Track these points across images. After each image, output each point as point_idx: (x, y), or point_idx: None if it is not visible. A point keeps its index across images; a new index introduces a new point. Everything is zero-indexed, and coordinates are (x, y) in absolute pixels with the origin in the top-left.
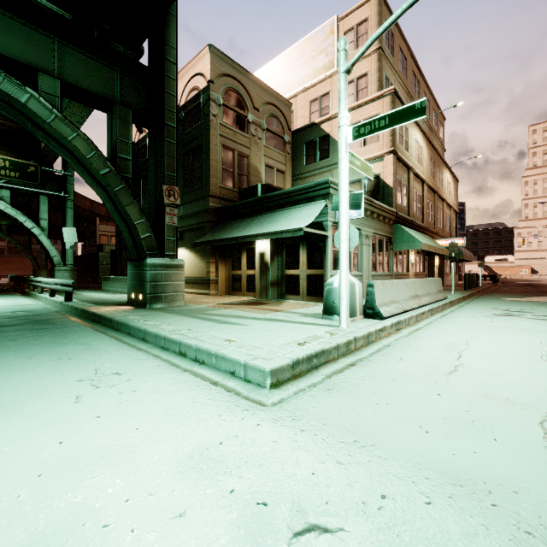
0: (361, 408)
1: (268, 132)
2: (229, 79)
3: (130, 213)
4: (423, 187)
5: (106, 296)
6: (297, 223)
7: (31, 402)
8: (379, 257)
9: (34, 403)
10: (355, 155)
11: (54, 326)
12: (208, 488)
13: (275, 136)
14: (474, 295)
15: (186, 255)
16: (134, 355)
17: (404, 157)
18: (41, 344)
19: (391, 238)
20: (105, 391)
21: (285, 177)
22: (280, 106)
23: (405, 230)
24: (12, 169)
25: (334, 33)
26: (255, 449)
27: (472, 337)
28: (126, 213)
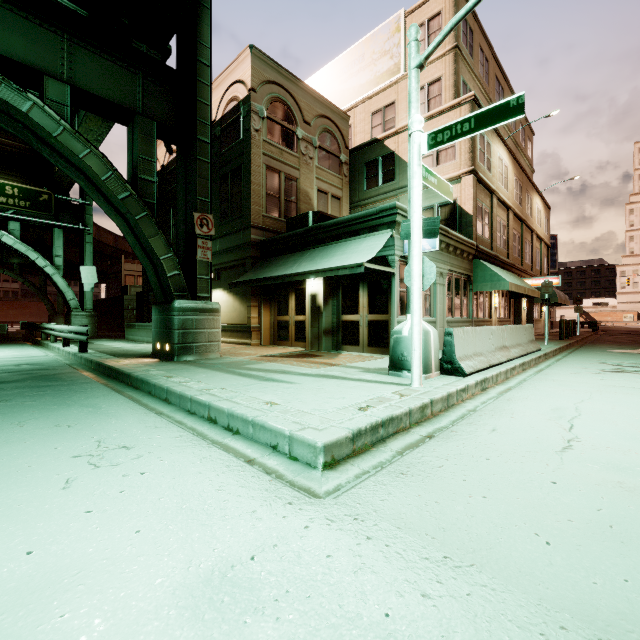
0: (448, 502)
1: (321, 150)
2: (274, 86)
3: (154, 246)
4: (508, 215)
5: (129, 346)
6: (357, 258)
7: (5, 487)
8: (456, 300)
9: (9, 490)
10: (430, 171)
11: (60, 383)
12: (228, 639)
13: (329, 155)
14: (572, 346)
15: (224, 298)
16: (151, 422)
17: (486, 179)
18: (39, 405)
19: (470, 276)
20: (105, 472)
21: (341, 204)
22: (336, 119)
23: (488, 266)
24: (21, 198)
25: (400, 31)
26: (300, 569)
27: (581, 399)
28: (150, 246)
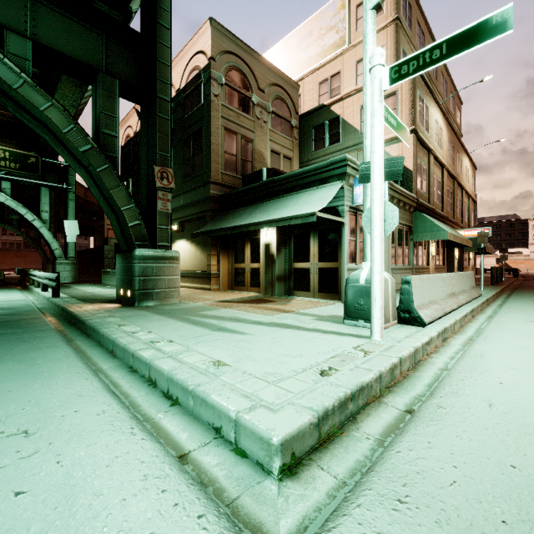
0: None
1: (274, 115)
2: (232, 56)
3: (115, 197)
4: (443, 173)
5: (101, 290)
6: (309, 208)
7: None
8: (399, 249)
9: None
10: (390, 111)
11: (14, 331)
12: None
13: (282, 120)
14: (503, 291)
15: (187, 248)
16: (78, 387)
17: (425, 138)
18: None
19: (411, 227)
20: None
21: (292, 164)
22: (287, 88)
23: (428, 218)
24: (12, 160)
25: (345, 7)
26: None
27: None
28: (111, 197)
